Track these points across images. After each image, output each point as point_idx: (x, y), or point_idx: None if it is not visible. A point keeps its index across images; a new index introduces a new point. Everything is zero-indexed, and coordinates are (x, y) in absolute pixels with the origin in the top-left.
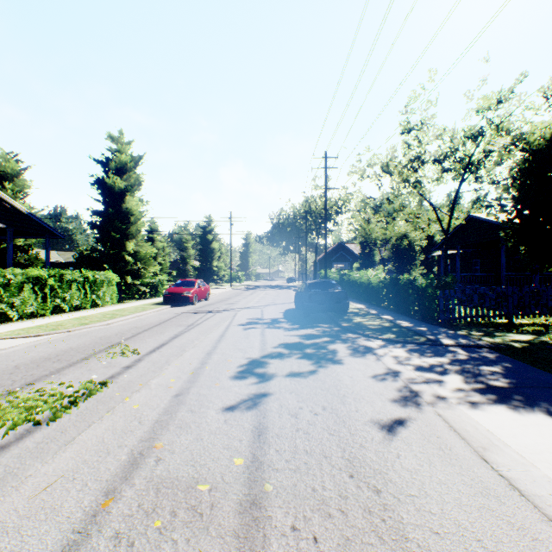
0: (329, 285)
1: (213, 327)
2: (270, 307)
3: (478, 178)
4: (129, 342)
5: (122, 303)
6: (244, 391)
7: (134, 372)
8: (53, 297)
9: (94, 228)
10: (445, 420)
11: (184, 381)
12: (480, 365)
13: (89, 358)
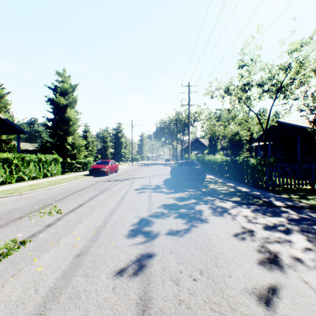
0: (193, 164)
1: (117, 191)
2: (155, 177)
3: (285, 97)
4: (58, 203)
5: (64, 174)
6: (133, 250)
7: (51, 230)
8: (18, 171)
9: (47, 129)
10: (314, 289)
11: (87, 240)
12: (312, 224)
13: (24, 217)
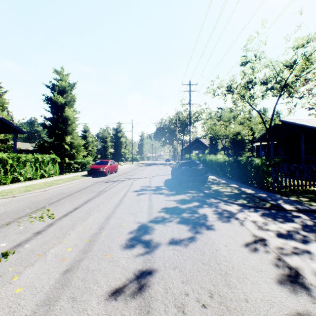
0: (195, 164)
1: (116, 193)
2: (155, 178)
3: (290, 95)
4: (51, 207)
5: (62, 174)
6: (131, 265)
7: (40, 238)
8: (13, 171)
9: (45, 128)
10: None
11: (78, 251)
12: None
13: (12, 222)
